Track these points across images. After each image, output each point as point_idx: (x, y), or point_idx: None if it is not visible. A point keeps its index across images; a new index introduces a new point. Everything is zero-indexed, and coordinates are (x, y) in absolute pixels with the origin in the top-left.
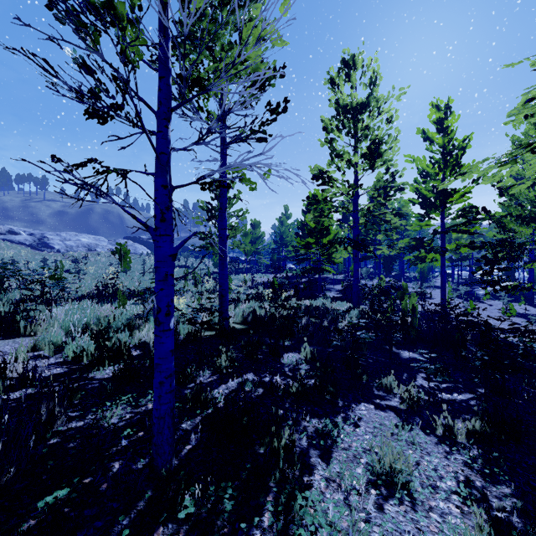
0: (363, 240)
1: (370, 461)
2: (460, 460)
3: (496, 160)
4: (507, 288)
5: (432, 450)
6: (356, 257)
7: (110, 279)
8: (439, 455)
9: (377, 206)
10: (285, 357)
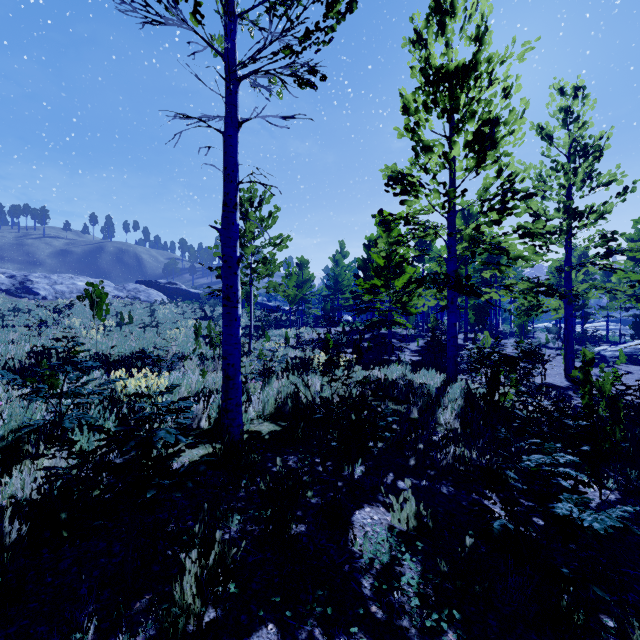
0: (468, 278)
1: None
2: None
3: None
4: None
5: None
6: (452, 304)
7: (58, 339)
8: None
9: (487, 225)
10: (357, 524)
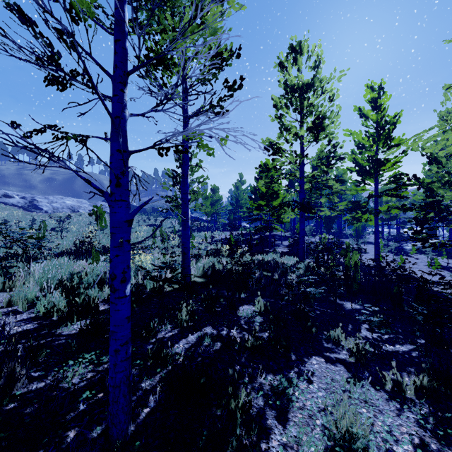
0: (308, 203)
1: (326, 424)
2: (412, 418)
3: (448, 126)
4: (435, 245)
5: (385, 410)
6: (302, 218)
7: (87, 237)
8: (391, 413)
9: (320, 173)
10: (240, 309)
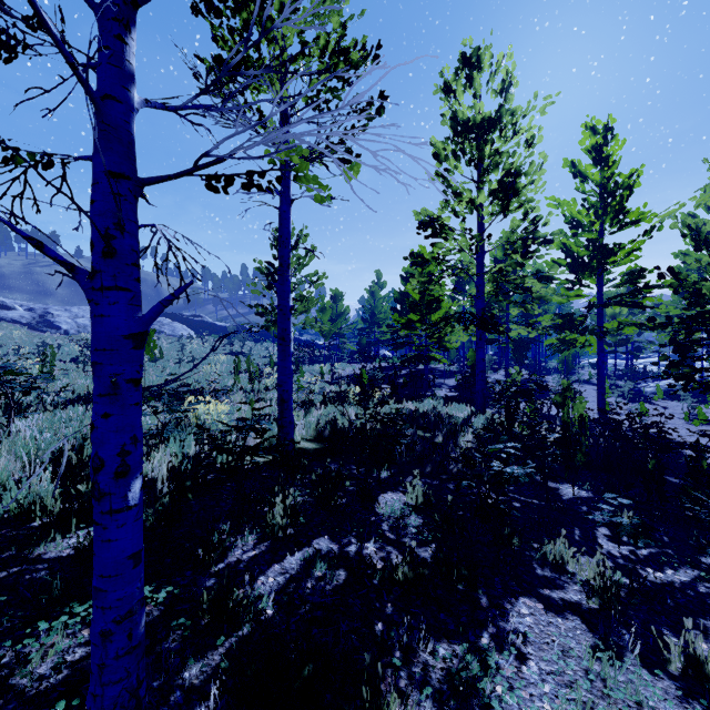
0: (492, 316)
1: None
2: None
3: None
4: (709, 387)
5: None
6: (480, 341)
7: None
8: None
9: (511, 267)
10: (381, 501)
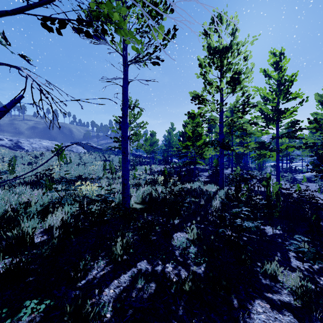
0: (227, 142)
1: None
2: None
3: None
4: None
5: None
6: (221, 154)
7: (46, 170)
8: None
9: (237, 118)
10: (175, 237)
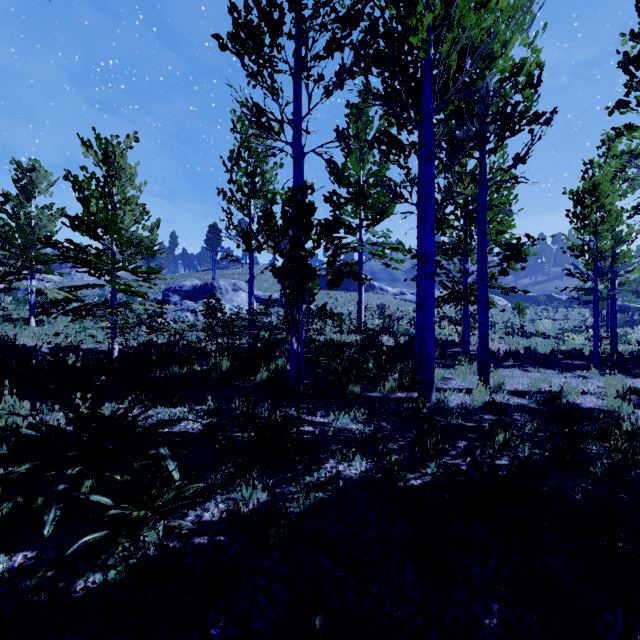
0: None
1: None
2: None
3: None
4: None
5: None
6: None
7: (521, 325)
8: None
9: None
10: None
